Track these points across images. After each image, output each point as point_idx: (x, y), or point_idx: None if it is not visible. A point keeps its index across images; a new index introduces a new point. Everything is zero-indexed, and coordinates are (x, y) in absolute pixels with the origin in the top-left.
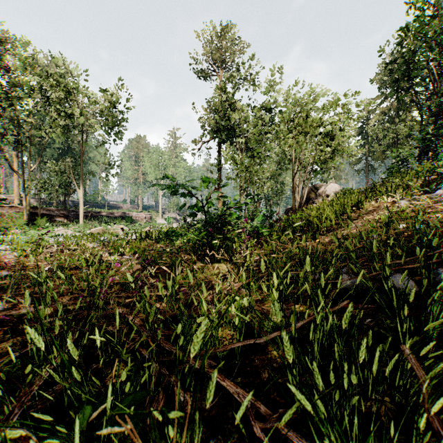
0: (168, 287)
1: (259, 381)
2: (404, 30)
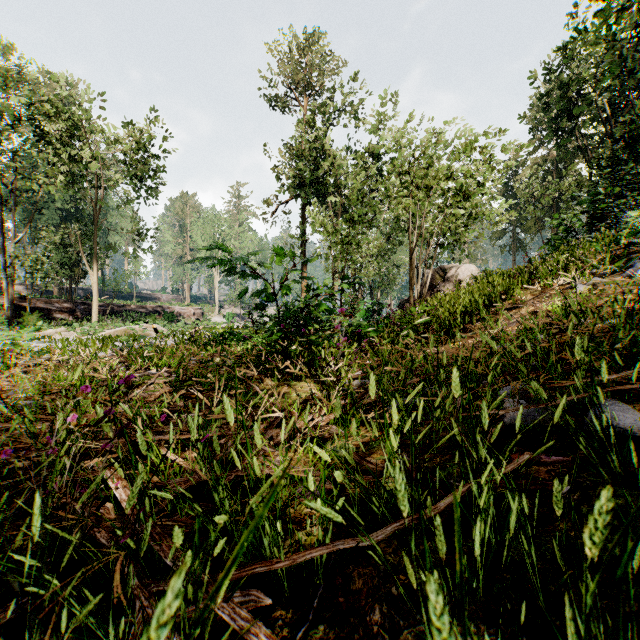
0: (190, 430)
1: (364, 633)
2: (578, 29)
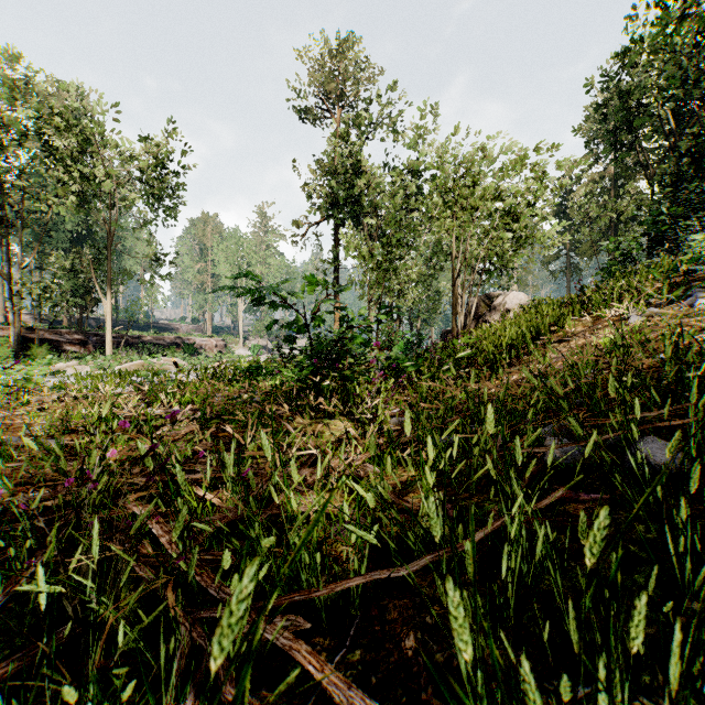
0: (226, 466)
1: (398, 657)
2: (633, 39)
